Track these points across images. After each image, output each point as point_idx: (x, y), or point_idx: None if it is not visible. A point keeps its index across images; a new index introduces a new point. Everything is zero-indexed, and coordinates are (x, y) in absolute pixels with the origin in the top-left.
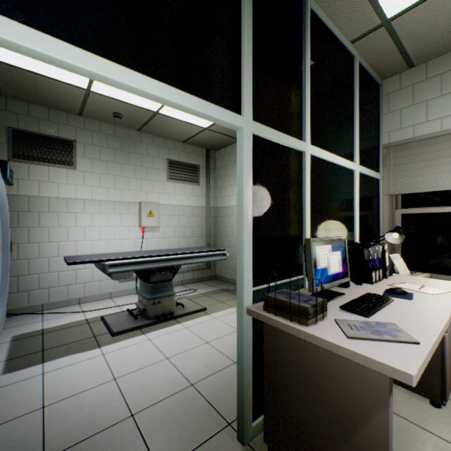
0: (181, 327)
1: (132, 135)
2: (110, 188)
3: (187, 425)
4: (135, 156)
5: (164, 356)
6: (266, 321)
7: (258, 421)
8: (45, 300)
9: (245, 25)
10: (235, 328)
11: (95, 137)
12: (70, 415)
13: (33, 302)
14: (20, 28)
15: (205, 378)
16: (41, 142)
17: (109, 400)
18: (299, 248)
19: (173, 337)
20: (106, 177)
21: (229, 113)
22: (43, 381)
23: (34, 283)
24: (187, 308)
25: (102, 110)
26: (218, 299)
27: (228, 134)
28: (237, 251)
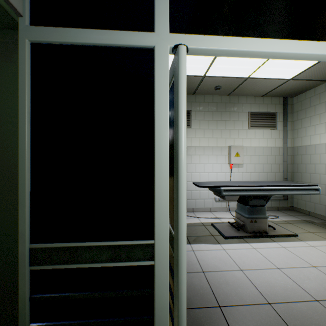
0: (278, 245)
1: (223, 99)
2: (209, 138)
3: None
4: (225, 114)
5: (274, 266)
6: None
7: None
8: None
9: None
10: None
11: (201, 105)
12: (221, 283)
13: None
14: (259, 41)
15: None
16: None
17: (244, 284)
18: None
19: (274, 252)
20: (207, 131)
21: None
22: (195, 255)
23: None
24: (277, 231)
25: (208, 87)
26: (306, 229)
27: (313, 78)
28: None
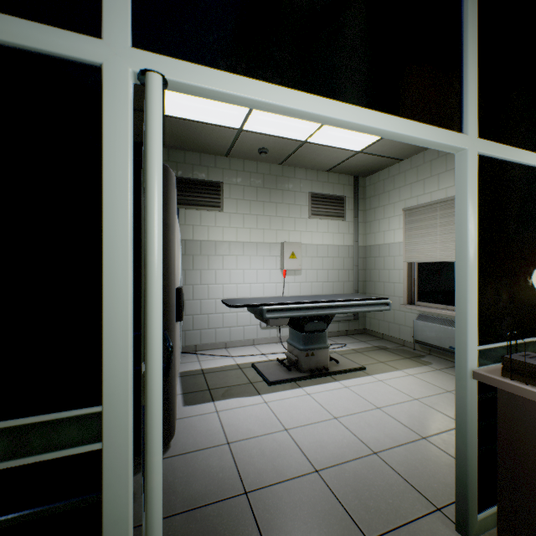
0: (340, 385)
1: (274, 170)
2: (252, 229)
3: (384, 497)
4: (276, 193)
5: (331, 415)
6: (510, 390)
7: (483, 515)
8: (197, 341)
9: (469, 22)
10: (409, 395)
11: (239, 176)
12: (254, 456)
13: (188, 342)
14: (279, 91)
15: (389, 449)
16: (194, 187)
17: (287, 450)
18: (535, 299)
19: (334, 396)
20: (248, 217)
21: (451, 133)
22: (219, 419)
23: (188, 324)
24: (342, 364)
25: (248, 147)
26: (376, 359)
27: (386, 155)
28: (456, 301)
